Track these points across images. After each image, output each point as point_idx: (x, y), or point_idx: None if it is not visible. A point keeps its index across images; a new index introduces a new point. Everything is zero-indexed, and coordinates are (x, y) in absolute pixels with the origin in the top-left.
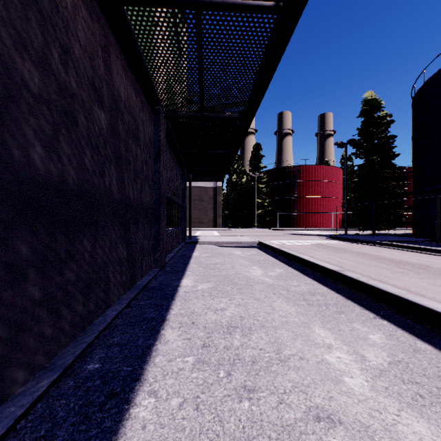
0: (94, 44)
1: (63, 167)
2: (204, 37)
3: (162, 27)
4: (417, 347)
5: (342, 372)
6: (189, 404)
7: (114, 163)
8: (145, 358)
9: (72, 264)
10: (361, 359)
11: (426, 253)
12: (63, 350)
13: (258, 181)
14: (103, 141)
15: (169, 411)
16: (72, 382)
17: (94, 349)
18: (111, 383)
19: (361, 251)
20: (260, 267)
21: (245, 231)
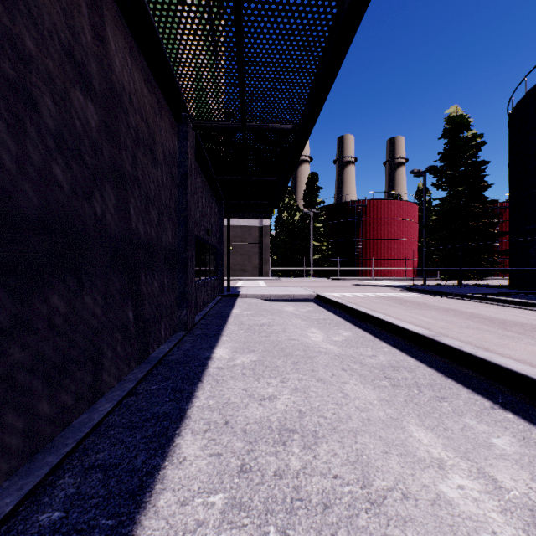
0: None
1: (6, 176)
2: (244, 1)
3: None
4: None
5: (476, 522)
6: None
7: (112, 182)
8: (141, 497)
9: (25, 337)
10: (494, 487)
11: (534, 309)
12: (6, 482)
13: (314, 219)
14: (90, 145)
15: None
16: None
17: (60, 476)
18: None
19: (449, 306)
20: (321, 329)
21: (298, 281)
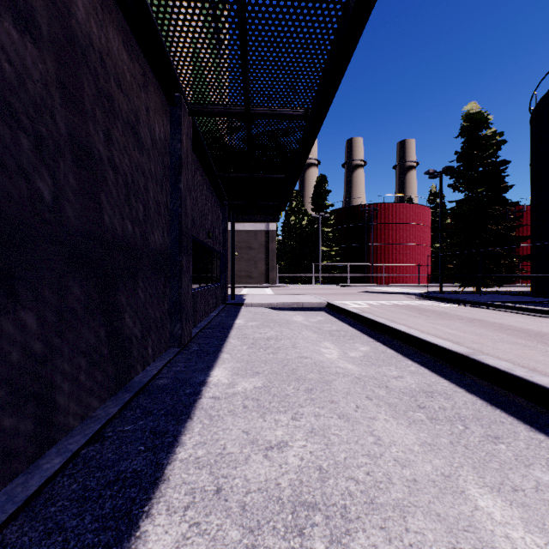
0: None
1: None
2: None
3: None
4: None
5: None
6: None
7: (70, 159)
8: None
9: None
10: None
11: None
12: None
13: (322, 224)
14: (31, 104)
15: None
16: None
17: None
18: None
19: (473, 316)
20: (335, 343)
21: (307, 288)
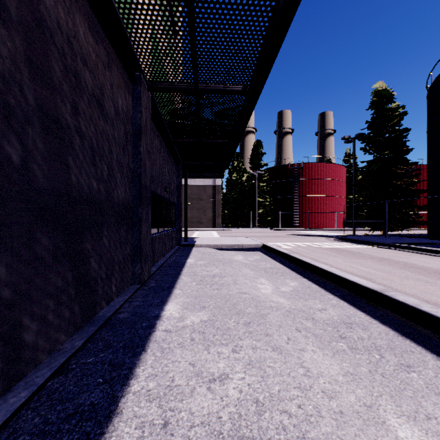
0: None
1: None
2: None
3: None
4: None
5: None
6: None
7: (39, 127)
8: None
9: None
10: None
11: None
12: None
13: (258, 179)
14: None
15: None
16: None
17: None
18: None
19: (382, 256)
20: (269, 279)
21: (246, 231)
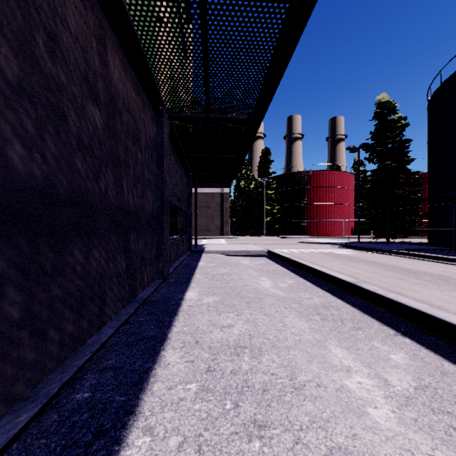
0: (87, 34)
1: (49, 169)
2: (209, 29)
3: (163, 18)
4: (445, 369)
5: (365, 401)
6: (189, 444)
7: (111, 166)
8: (141, 385)
9: (60, 279)
10: (384, 384)
11: (444, 262)
12: (49, 376)
13: (266, 187)
14: (97, 142)
15: (167, 453)
16: (56, 415)
17: (84, 373)
18: (101, 417)
19: (375, 260)
20: (270, 278)
21: (253, 239)
